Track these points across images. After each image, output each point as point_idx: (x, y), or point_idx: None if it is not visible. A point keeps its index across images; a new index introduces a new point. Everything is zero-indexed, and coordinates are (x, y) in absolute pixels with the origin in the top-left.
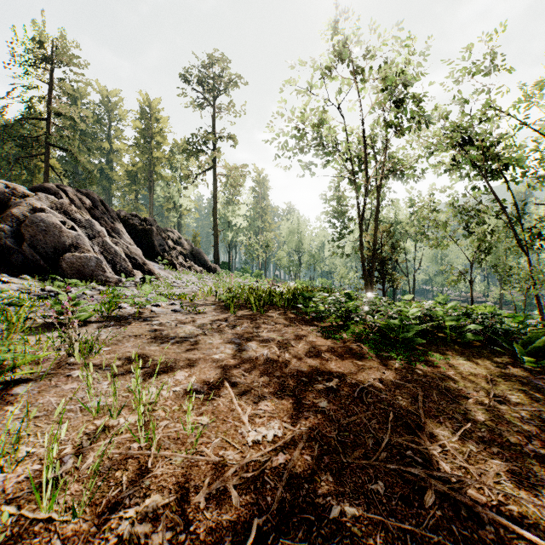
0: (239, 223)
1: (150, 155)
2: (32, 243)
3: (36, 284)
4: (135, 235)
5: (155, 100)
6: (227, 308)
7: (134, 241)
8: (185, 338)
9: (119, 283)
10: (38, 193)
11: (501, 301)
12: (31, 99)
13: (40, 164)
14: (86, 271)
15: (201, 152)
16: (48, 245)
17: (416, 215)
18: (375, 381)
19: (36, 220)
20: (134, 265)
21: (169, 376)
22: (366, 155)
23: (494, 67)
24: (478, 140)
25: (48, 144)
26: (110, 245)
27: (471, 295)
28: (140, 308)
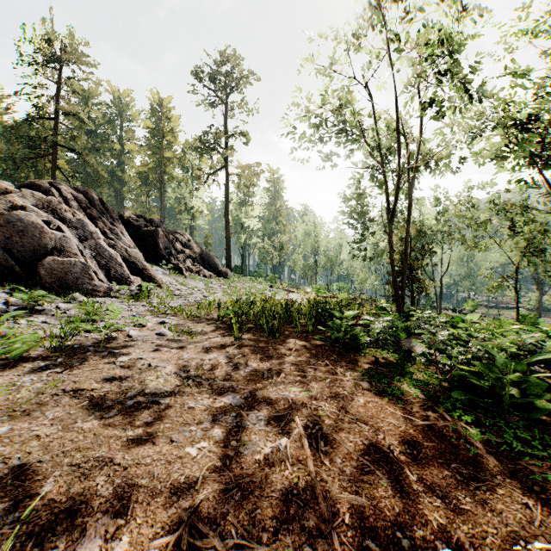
0: (253, 225)
1: (161, 155)
2: (7, 246)
3: (4, 296)
4: (139, 237)
5: (166, 99)
6: (232, 329)
7: (138, 244)
8: (152, 396)
9: (109, 292)
10: (23, 190)
11: (539, 308)
12: (38, 97)
13: (49, 166)
14: (69, 278)
15: (212, 149)
16: (26, 248)
17: (444, 214)
18: (531, 549)
19: (12, 219)
20: (133, 270)
21: (69, 536)
22: (398, 142)
23: (550, 36)
24: (530, 123)
25: (54, 144)
26: (104, 248)
27: (516, 303)
28: (106, 335)
